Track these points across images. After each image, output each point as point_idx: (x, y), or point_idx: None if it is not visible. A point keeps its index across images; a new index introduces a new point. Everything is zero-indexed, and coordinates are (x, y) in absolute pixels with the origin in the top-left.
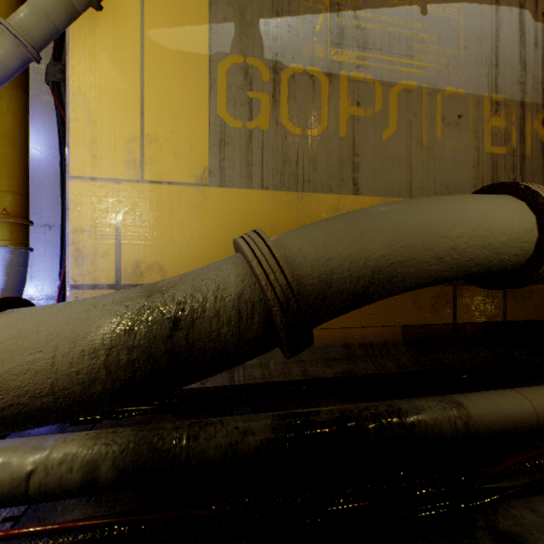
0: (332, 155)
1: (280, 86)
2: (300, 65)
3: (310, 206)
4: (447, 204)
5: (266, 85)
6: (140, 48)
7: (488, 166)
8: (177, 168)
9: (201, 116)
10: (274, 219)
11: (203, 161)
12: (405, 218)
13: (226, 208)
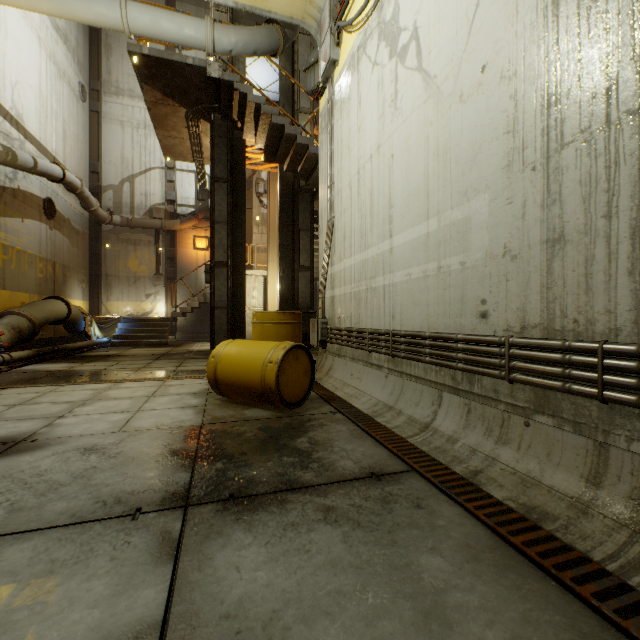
0: None
1: None
2: None
3: None
4: (54, 304)
5: None
6: None
7: (39, 281)
8: None
9: None
10: None
11: None
12: (49, 308)
13: None
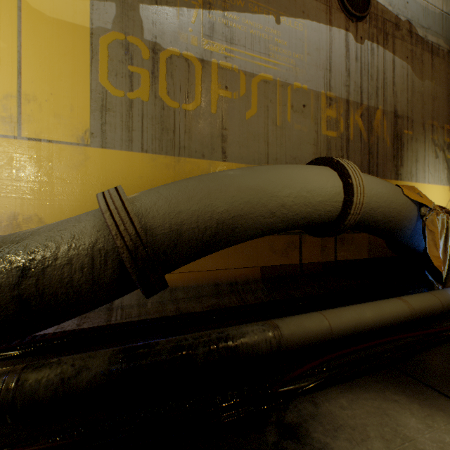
0: (205, 127)
1: (158, 64)
2: (177, 49)
3: (186, 168)
4: (280, 171)
5: (146, 62)
6: (17, 11)
7: (324, 145)
8: (57, 128)
9: (82, 82)
10: (154, 179)
11: (85, 124)
12: (246, 181)
13: (108, 167)
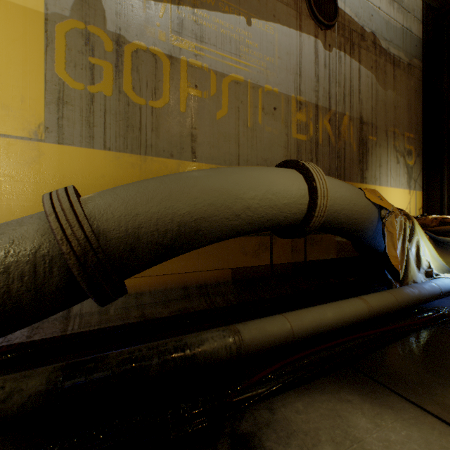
0: (173, 126)
1: (123, 58)
2: (143, 43)
3: (153, 168)
4: (246, 173)
5: (109, 54)
6: None
7: (294, 148)
8: (5, 120)
9: (35, 72)
10: (118, 178)
11: (38, 117)
12: (210, 182)
13: (65, 165)
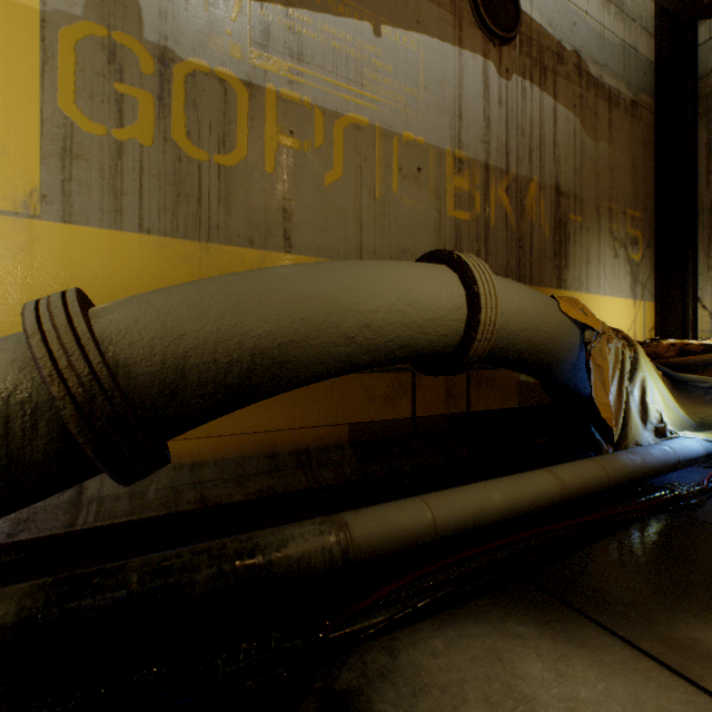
0: (254, 195)
1: (171, 85)
2: (205, 62)
3: (221, 262)
4: (365, 270)
5: (148, 79)
6: None
7: (451, 232)
8: None
9: (24, 105)
10: (162, 278)
11: (30, 178)
12: (305, 285)
13: (75, 256)
